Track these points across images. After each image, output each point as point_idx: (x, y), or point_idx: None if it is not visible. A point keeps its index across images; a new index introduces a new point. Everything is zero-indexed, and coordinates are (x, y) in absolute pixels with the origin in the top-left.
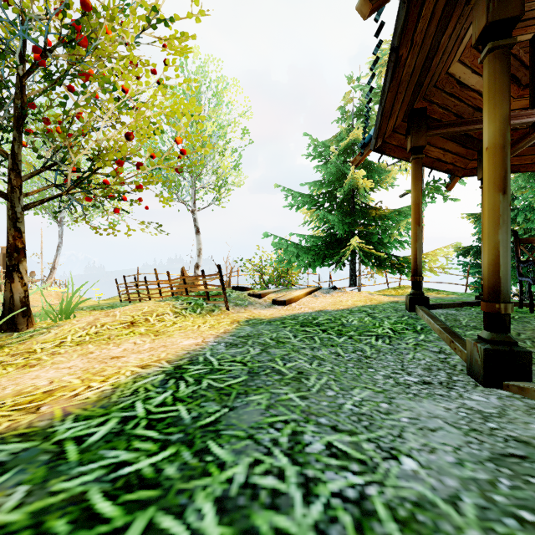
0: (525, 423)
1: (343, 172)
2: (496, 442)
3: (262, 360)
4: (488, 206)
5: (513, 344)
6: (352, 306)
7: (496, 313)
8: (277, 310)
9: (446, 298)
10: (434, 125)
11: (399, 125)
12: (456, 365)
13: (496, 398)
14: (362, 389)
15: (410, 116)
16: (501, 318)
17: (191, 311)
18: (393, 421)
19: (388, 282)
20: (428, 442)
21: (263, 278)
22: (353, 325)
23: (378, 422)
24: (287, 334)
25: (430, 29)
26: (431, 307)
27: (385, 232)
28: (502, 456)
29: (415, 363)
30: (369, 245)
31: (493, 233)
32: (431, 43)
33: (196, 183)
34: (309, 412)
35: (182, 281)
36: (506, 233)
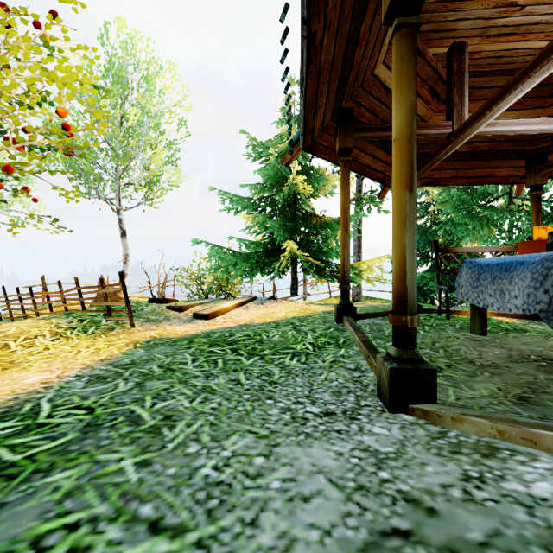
0: (421, 465)
1: (284, 176)
2: (381, 507)
3: (124, 401)
4: (396, 205)
5: (419, 361)
6: (282, 318)
7: (403, 326)
8: (195, 325)
9: (380, 306)
10: (361, 128)
11: (329, 125)
12: (369, 385)
13: (398, 428)
14: (242, 436)
15: (338, 115)
16: (407, 332)
17: (79, 331)
18: (257, 491)
19: (330, 291)
20: (290, 527)
21: (202, 288)
22: (272, 341)
23: (234, 497)
24: (186, 358)
25: (345, 8)
26: (359, 317)
27: (324, 240)
28: (382, 537)
29: (326, 385)
30: (311, 253)
31: (400, 236)
32: (350, 29)
33: (122, 178)
34: (134, 494)
35: (78, 293)
36: (412, 236)
